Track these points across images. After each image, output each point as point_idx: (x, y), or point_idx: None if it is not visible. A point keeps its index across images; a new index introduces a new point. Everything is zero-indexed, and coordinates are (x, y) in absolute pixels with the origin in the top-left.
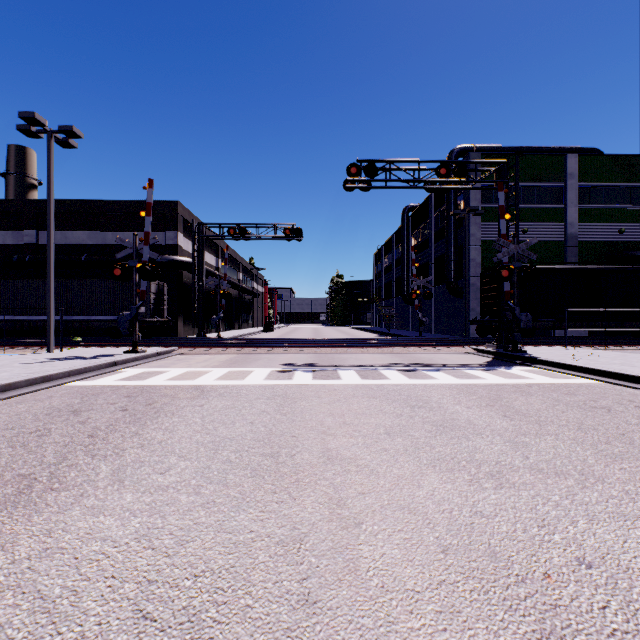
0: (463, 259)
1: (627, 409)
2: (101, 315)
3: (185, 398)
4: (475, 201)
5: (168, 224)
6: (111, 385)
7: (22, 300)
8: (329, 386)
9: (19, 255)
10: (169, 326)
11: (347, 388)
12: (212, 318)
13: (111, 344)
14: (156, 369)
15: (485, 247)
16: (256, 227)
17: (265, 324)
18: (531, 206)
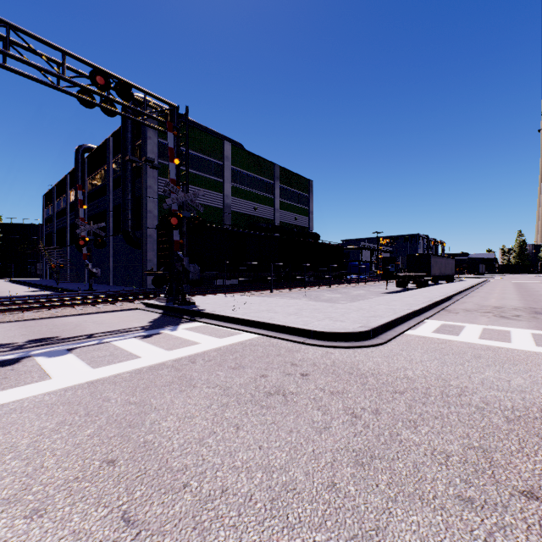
0: (141, 210)
1: (299, 385)
2: None
3: None
4: (153, 154)
5: None
6: None
7: None
8: None
9: None
10: None
11: None
12: None
13: None
14: None
15: (162, 201)
16: None
17: None
18: (200, 174)
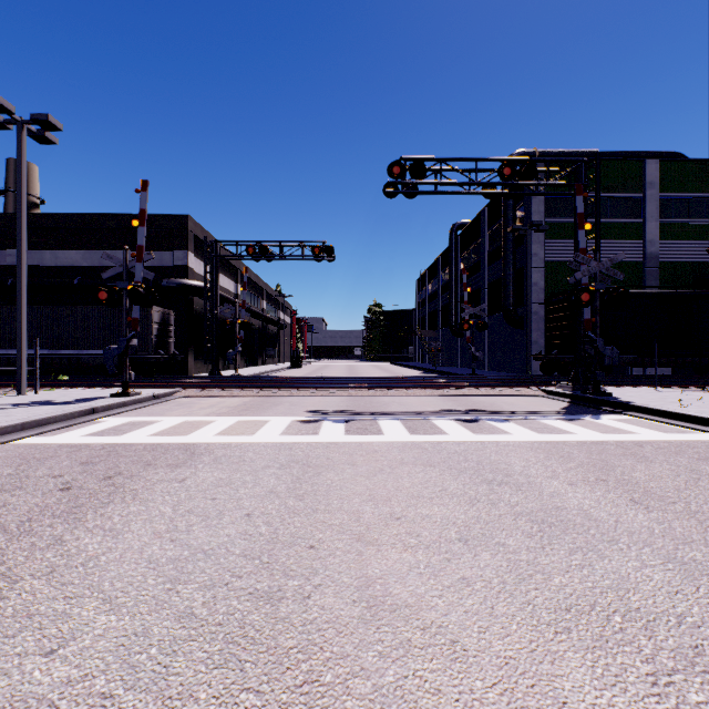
0: (523, 283)
1: None
2: (94, 349)
3: (164, 466)
4: (538, 215)
5: (176, 242)
6: (73, 443)
7: None
8: (367, 445)
9: None
10: (177, 362)
11: (392, 449)
12: (228, 352)
13: (101, 384)
14: (145, 418)
15: (549, 269)
16: (280, 245)
17: (292, 359)
18: (604, 221)
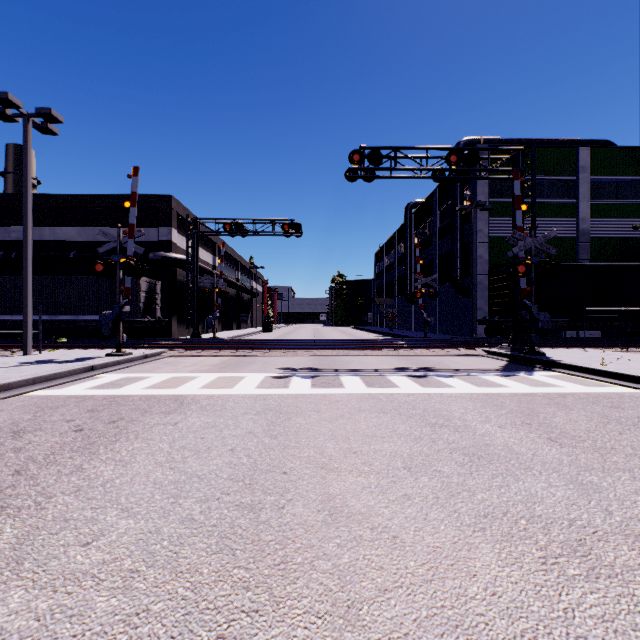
0: (470, 256)
1: None
2: (89, 315)
3: (158, 413)
4: (482, 195)
5: (161, 219)
6: (78, 395)
7: (5, 299)
8: (330, 396)
9: (5, 252)
10: (162, 326)
11: (351, 399)
12: (207, 318)
13: (96, 346)
14: (137, 374)
15: (493, 244)
16: (253, 222)
17: (264, 324)
18: (541, 201)
